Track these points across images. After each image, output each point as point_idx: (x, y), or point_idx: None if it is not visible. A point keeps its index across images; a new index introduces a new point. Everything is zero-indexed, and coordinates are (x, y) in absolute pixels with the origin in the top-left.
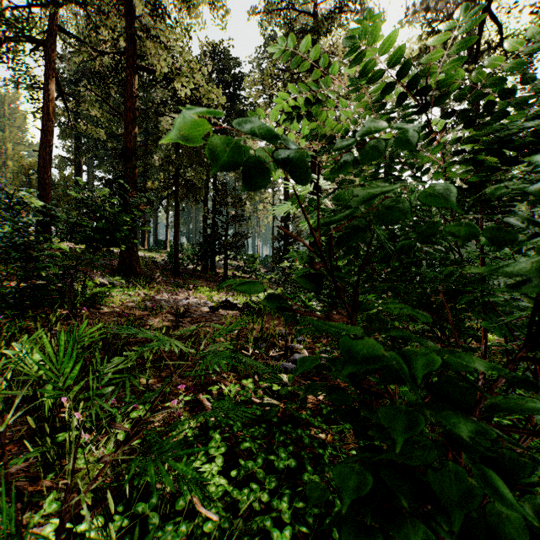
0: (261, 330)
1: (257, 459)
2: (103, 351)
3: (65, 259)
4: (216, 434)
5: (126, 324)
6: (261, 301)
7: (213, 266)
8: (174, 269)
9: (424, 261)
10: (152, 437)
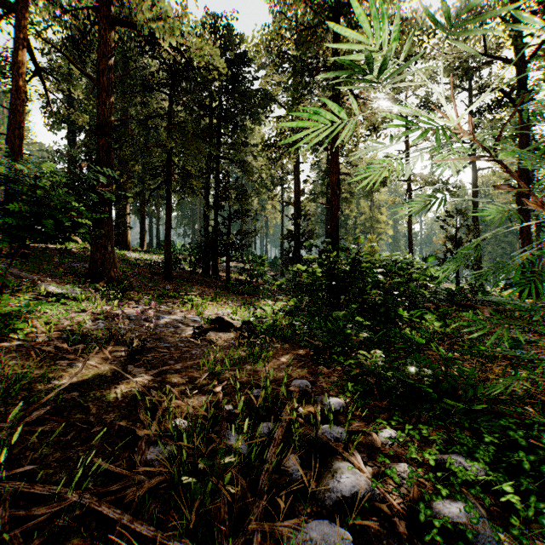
0: (263, 396)
1: None
2: None
3: None
4: None
5: None
6: None
7: (216, 269)
8: (165, 273)
9: None
10: None
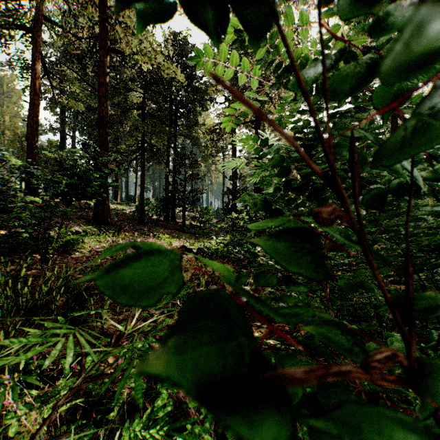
0: (212, 273)
1: (205, 422)
2: (67, 294)
3: (40, 210)
4: (163, 390)
5: (89, 269)
6: (172, 325)
7: (174, 216)
8: (140, 219)
9: (364, 212)
10: (97, 392)
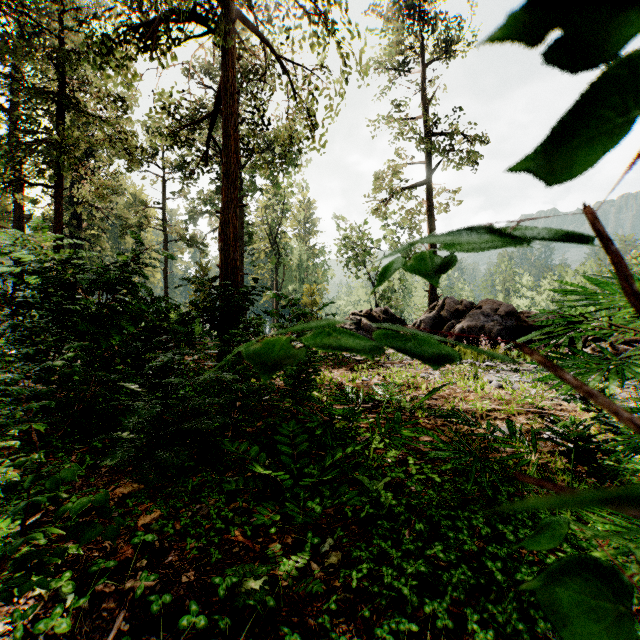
0: None
1: None
2: None
3: None
4: None
5: None
6: None
7: None
8: None
9: None
10: None
